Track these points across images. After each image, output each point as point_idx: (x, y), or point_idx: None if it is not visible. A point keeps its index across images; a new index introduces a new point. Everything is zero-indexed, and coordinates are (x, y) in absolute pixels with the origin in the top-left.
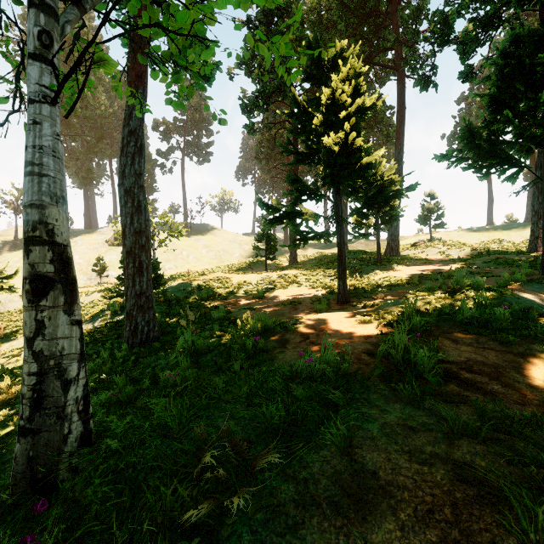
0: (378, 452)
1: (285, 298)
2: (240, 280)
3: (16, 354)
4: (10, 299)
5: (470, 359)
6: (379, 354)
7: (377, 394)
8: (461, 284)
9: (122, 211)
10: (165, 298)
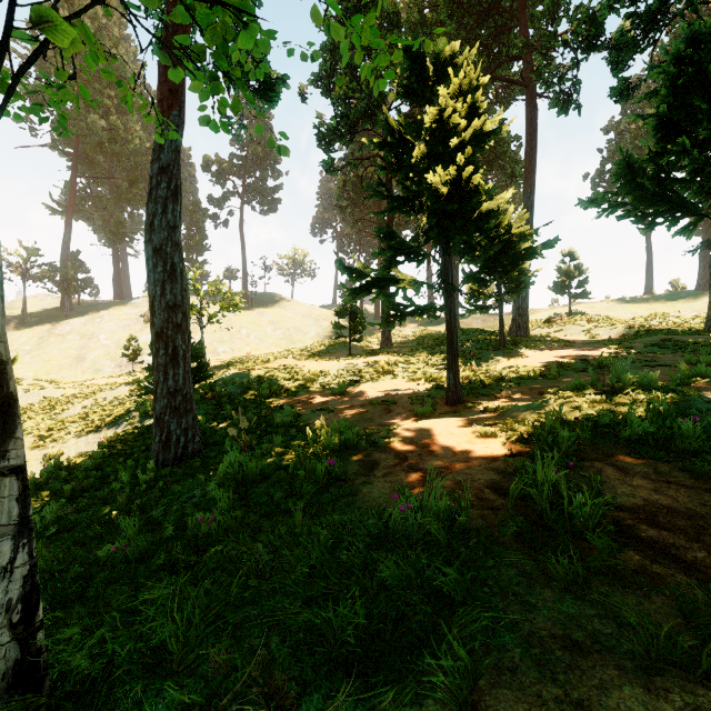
0: (526, 705)
1: (374, 395)
2: (315, 369)
3: None
4: None
5: (650, 501)
6: (512, 494)
7: (514, 570)
8: (623, 381)
9: (150, 277)
10: (213, 394)
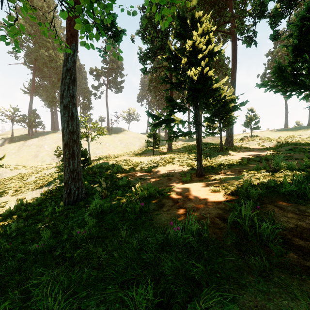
0: None
1: (164, 172)
2: (138, 160)
3: (2, 205)
4: (5, 171)
5: (298, 225)
6: (229, 221)
7: (232, 263)
8: (279, 166)
9: (62, 119)
10: (92, 172)
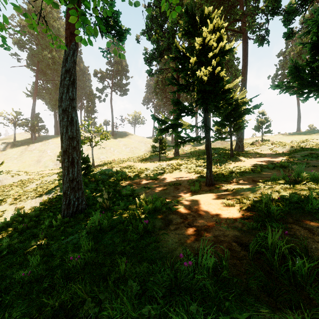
0: None
1: (171, 180)
2: (143, 167)
3: (0, 215)
4: (5, 178)
5: None
6: (251, 251)
7: (262, 318)
8: (301, 177)
9: (61, 124)
10: (95, 179)
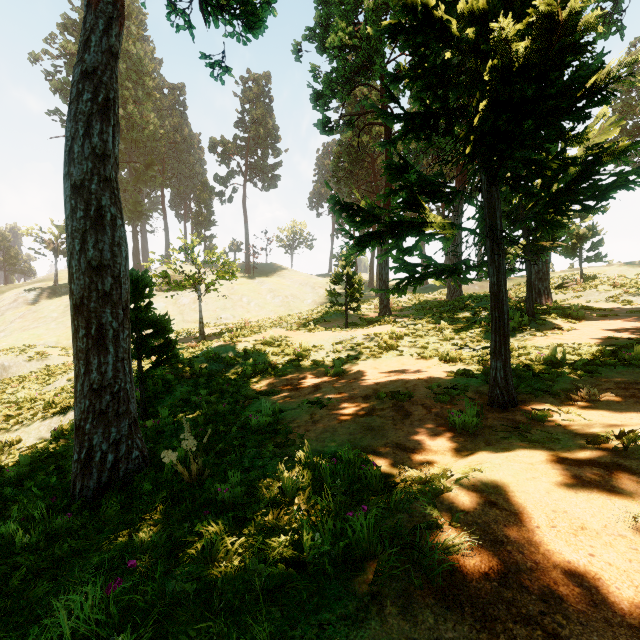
0: None
1: (379, 379)
2: (308, 341)
3: None
4: (16, 362)
5: None
6: None
7: None
8: None
9: (67, 226)
10: (191, 372)
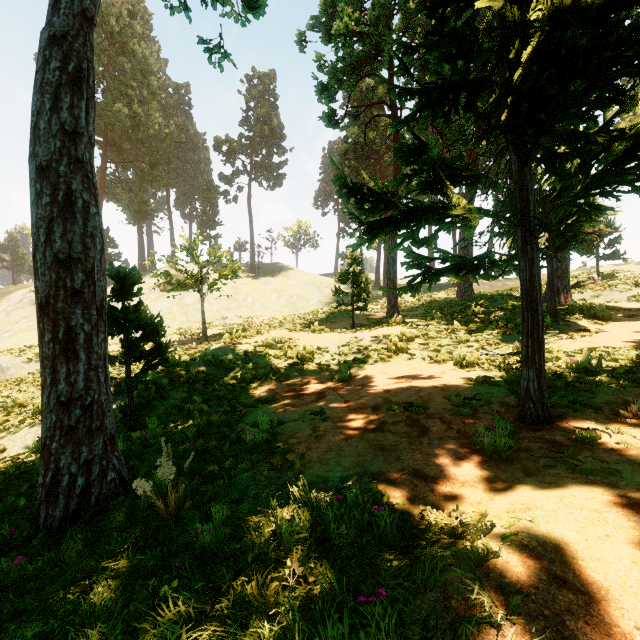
0: None
1: (389, 386)
2: (312, 343)
3: None
4: (14, 363)
5: None
6: None
7: None
8: None
9: (32, 214)
10: (187, 377)
